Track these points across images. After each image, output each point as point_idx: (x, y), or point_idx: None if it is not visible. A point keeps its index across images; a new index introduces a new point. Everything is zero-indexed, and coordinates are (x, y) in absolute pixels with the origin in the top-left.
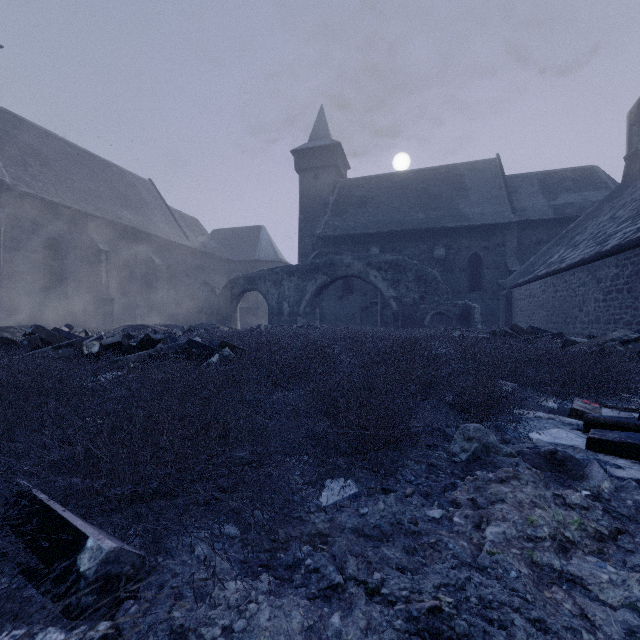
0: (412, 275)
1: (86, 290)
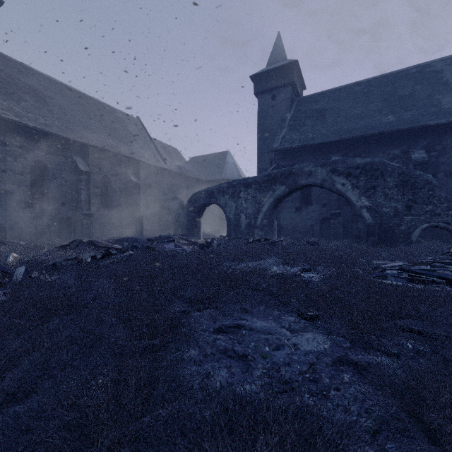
0: (393, 180)
1: (71, 206)
